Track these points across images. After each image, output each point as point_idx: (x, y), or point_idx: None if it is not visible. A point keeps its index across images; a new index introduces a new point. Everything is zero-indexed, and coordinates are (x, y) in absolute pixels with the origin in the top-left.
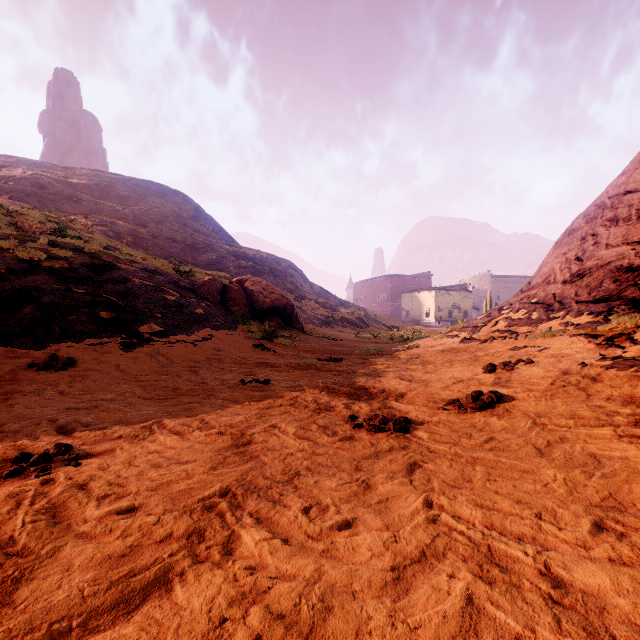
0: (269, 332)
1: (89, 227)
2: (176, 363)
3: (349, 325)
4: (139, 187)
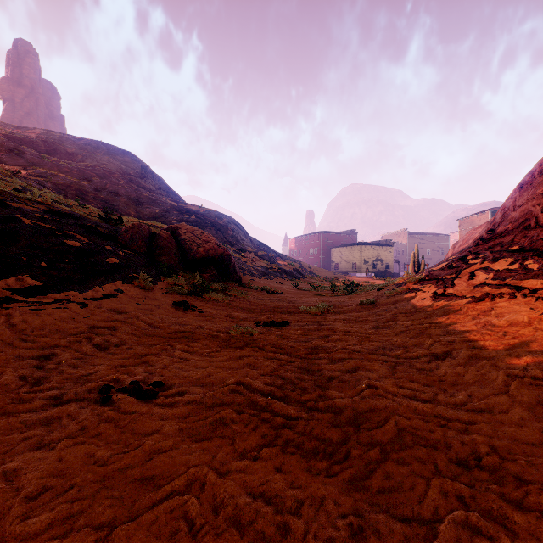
0: (200, 285)
1: (22, 176)
2: (25, 340)
3: (287, 276)
4: (88, 146)
